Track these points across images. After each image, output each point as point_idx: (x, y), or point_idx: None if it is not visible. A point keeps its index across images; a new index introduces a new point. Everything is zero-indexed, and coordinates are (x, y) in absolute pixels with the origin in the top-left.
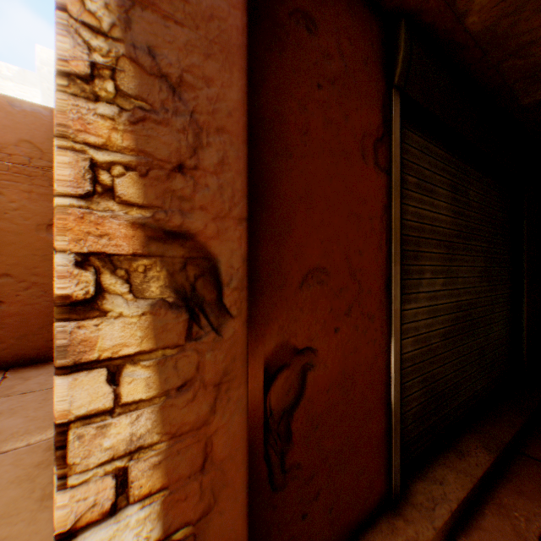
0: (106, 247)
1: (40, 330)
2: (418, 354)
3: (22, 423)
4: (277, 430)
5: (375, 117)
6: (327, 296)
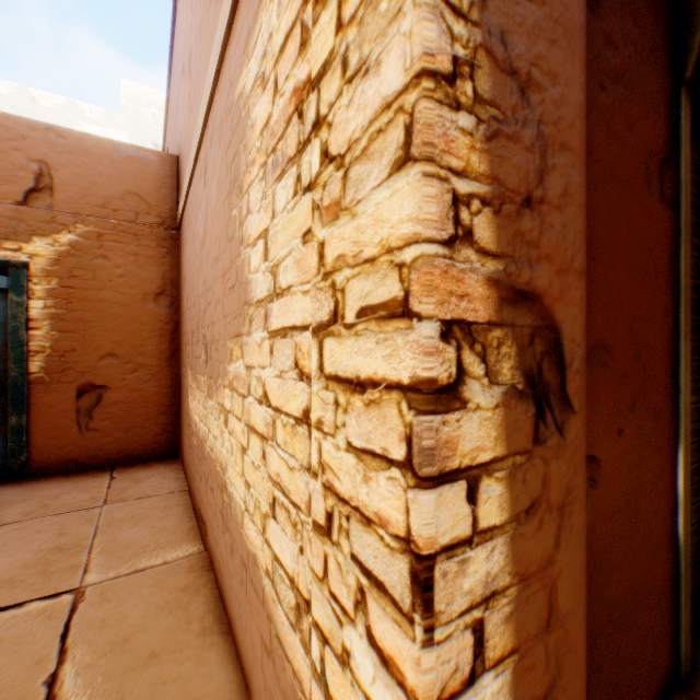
0: (465, 312)
1: (147, 421)
2: (695, 469)
3: (149, 535)
4: None
5: (658, 128)
6: (608, 384)
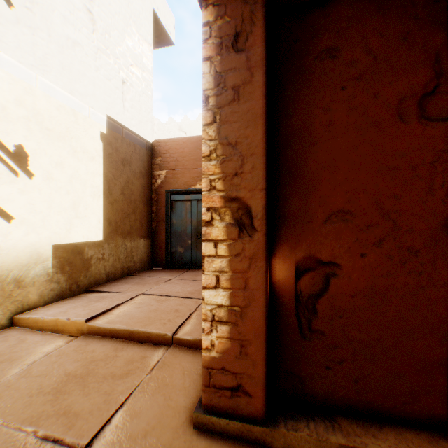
0: (214, 205)
1: None
2: None
3: None
4: (305, 305)
5: (420, 77)
6: (351, 230)
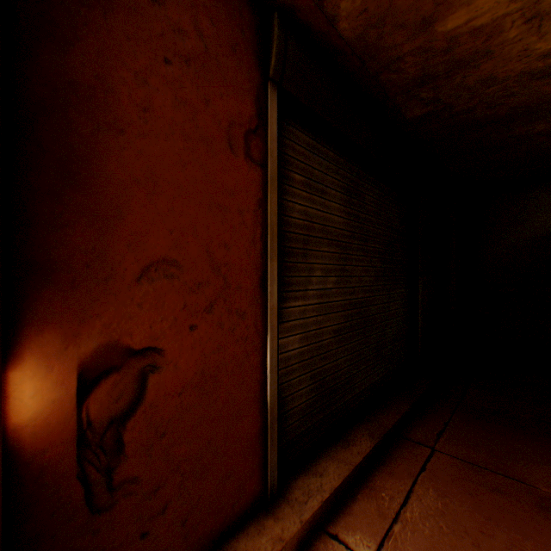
0: None
1: None
2: (308, 351)
3: None
4: (101, 443)
5: (247, 107)
6: (179, 291)
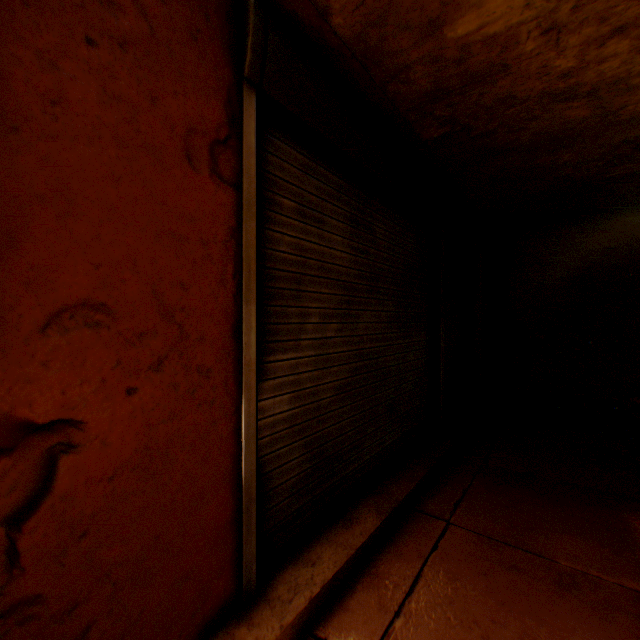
0: None
1: None
2: (301, 413)
3: None
4: None
5: (214, 111)
6: (110, 344)
